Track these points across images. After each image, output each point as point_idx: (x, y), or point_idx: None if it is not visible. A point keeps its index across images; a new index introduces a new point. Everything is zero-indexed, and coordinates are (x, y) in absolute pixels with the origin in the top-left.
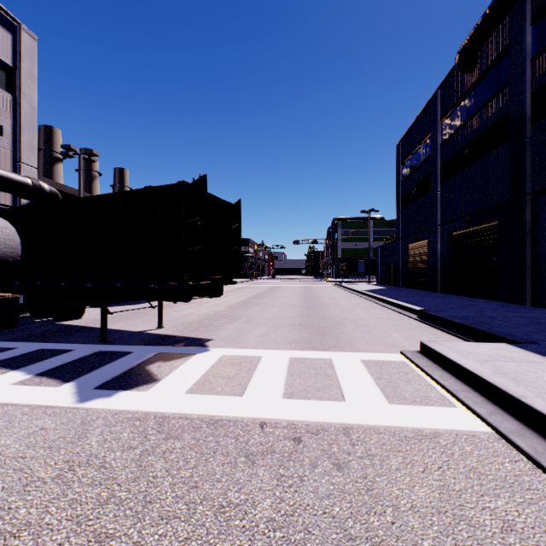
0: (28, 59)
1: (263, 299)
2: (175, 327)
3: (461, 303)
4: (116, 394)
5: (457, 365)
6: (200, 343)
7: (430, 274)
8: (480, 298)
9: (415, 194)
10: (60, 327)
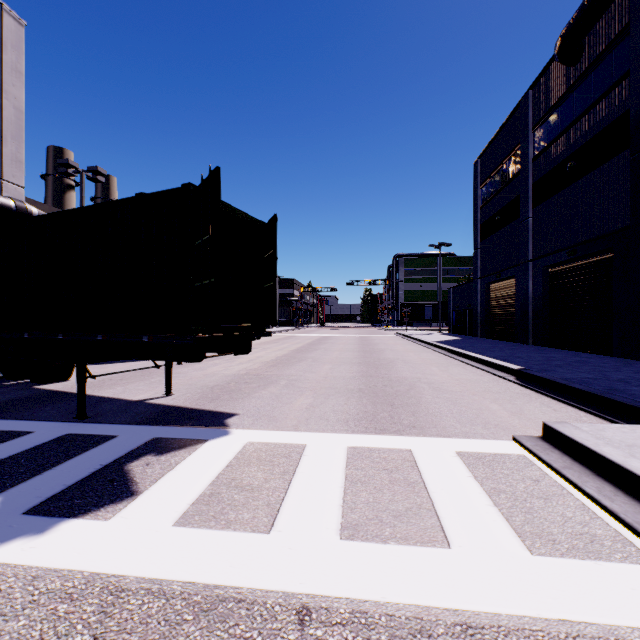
0: (12, 49)
1: (309, 352)
2: (189, 393)
3: (568, 359)
4: (55, 527)
5: (625, 471)
6: (219, 420)
7: (518, 321)
8: (587, 352)
9: (499, 222)
10: (34, 393)
